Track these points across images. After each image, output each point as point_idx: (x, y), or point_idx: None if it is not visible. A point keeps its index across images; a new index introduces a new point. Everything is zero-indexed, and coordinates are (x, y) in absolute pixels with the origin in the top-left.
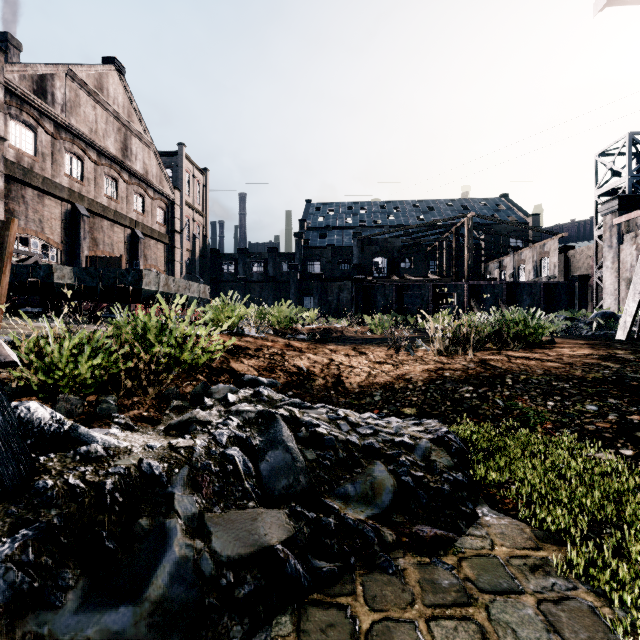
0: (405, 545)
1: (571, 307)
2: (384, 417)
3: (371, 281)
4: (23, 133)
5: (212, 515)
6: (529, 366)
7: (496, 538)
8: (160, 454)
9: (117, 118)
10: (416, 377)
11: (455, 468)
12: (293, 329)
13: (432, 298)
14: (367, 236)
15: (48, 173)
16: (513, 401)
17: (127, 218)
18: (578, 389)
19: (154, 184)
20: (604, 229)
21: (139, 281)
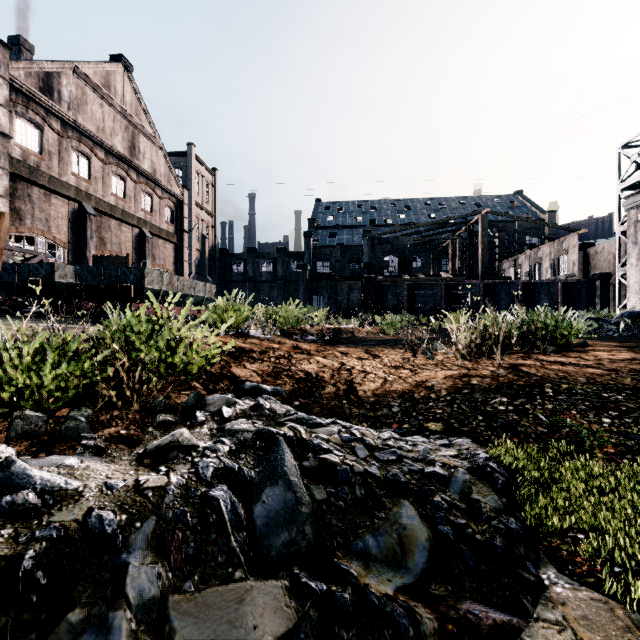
0: (452, 637)
1: (592, 306)
2: (405, 433)
3: (382, 280)
4: (29, 131)
5: (179, 598)
6: (568, 373)
7: (579, 627)
8: (120, 499)
9: (125, 116)
10: (439, 385)
11: (505, 511)
12: (301, 330)
13: (445, 297)
14: (377, 234)
15: (55, 172)
16: (559, 416)
17: (135, 217)
18: (636, 402)
19: (162, 183)
20: (628, 224)
21: (141, 280)
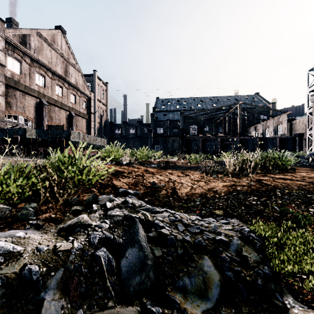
0: None
1: (294, 150)
2: (203, 216)
3: (189, 137)
4: (15, 63)
5: None
6: (287, 184)
7: None
8: (44, 257)
9: (62, 56)
10: (220, 190)
11: (261, 262)
12: (149, 161)
13: (220, 145)
14: (187, 114)
15: (27, 83)
16: (285, 207)
17: (67, 106)
18: None
19: (80, 89)
20: (313, 109)
21: (69, 136)
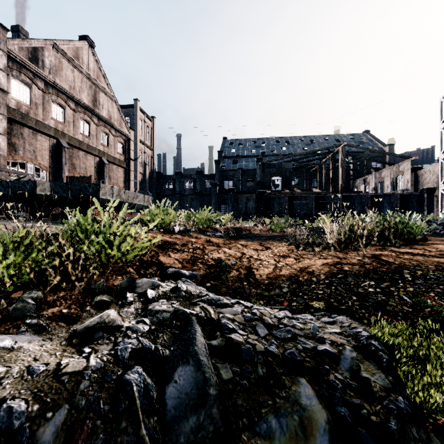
0: None
1: (421, 212)
2: (294, 310)
3: (270, 193)
4: (22, 89)
5: None
6: (419, 261)
7: None
8: (37, 385)
9: (89, 79)
10: (318, 270)
11: (393, 390)
12: (213, 228)
13: (315, 206)
14: (267, 161)
15: (40, 117)
16: (420, 298)
17: (96, 149)
18: None
19: (115, 126)
20: None
21: (97, 192)
